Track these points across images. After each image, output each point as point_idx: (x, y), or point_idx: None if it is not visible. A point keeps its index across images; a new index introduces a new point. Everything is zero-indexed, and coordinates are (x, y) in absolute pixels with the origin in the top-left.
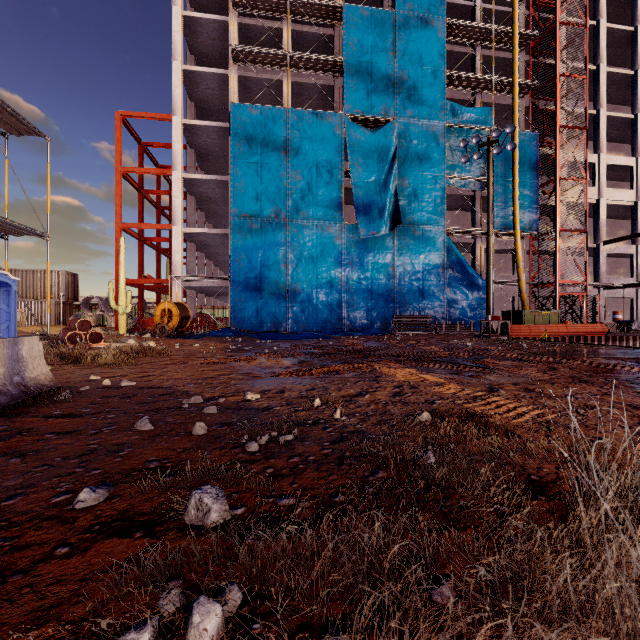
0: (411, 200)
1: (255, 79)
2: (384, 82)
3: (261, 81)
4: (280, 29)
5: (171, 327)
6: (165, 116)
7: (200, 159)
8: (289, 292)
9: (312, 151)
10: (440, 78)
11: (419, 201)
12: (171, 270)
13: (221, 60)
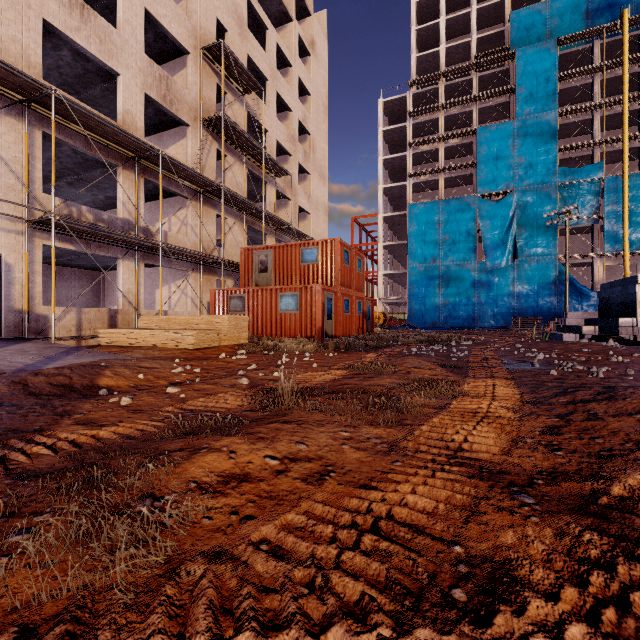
0: (527, 241)
1: (422, 182)
2: (506, 168)
3: (426, 182)
4: (437, 149)
5: (379, 324)
6: (374, 215)
7: (390, 226)
8: (441, 304)
9: (455, 221)
10: (552, 153)
11: (534, 241)
12: (372, 290)
13: (402, 168)
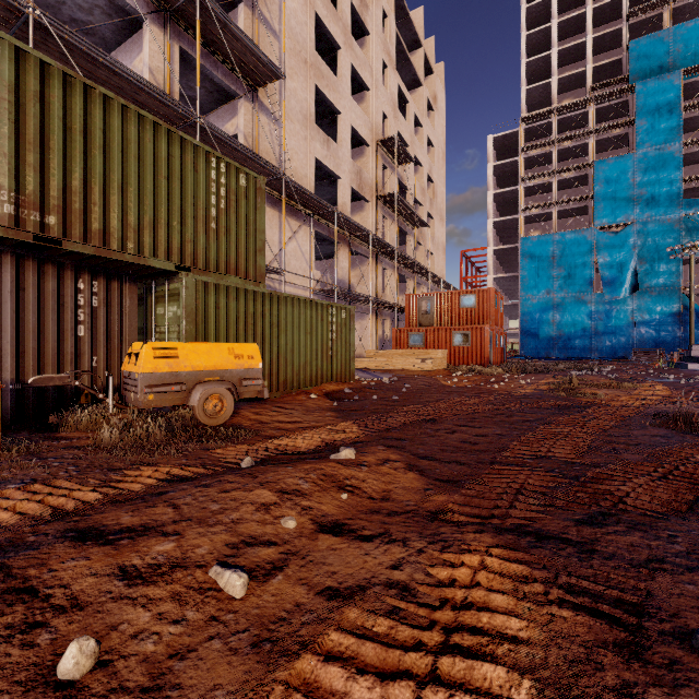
0: (648, 272)
1: (534, 215)
2: (625, 200)
3: (538, 214)
4: (550, 182)
5: None
6: (484, 248)
7: (498, 258)
8: (555, 335)
9: (571, 254)
10: (676, 185)
11: (656, 272)
12: None
13: (512, 200)
